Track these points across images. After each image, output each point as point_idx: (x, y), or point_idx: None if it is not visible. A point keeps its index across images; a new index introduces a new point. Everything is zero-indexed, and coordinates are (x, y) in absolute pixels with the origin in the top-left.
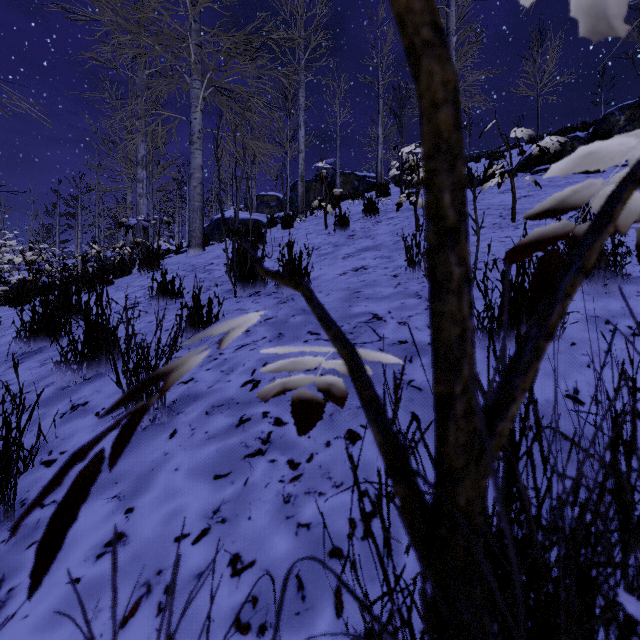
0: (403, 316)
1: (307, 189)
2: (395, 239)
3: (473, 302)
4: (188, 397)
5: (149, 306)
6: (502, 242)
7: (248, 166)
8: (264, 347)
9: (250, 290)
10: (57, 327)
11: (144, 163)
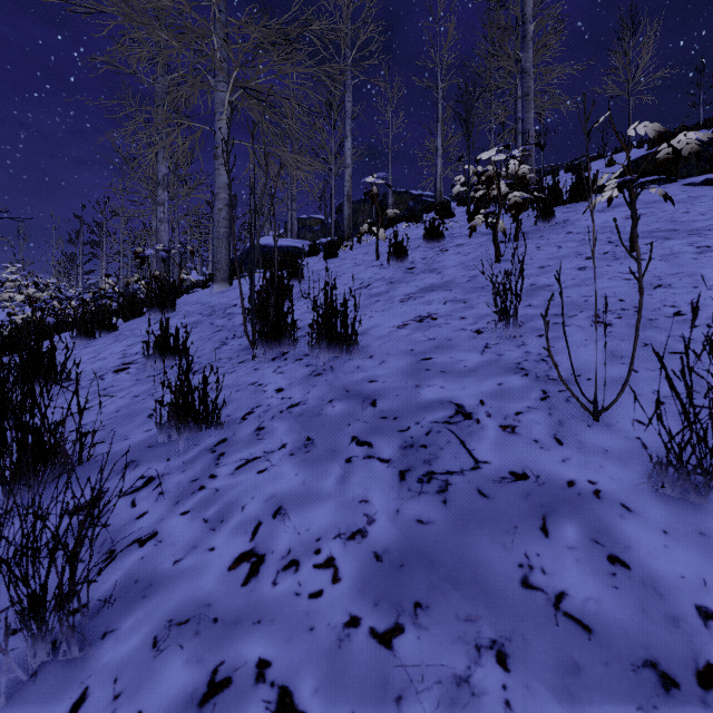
0: (507, 412)
1: (355, 211)
2: (469, 274)
3: (659, 414)
4: (135, 585)
5: (144, 368)
6: (627, 280)
7: (287, 185)
8: (280, 468)
9: (274, 350)
10: (7, 405)
11: (165, 183)
